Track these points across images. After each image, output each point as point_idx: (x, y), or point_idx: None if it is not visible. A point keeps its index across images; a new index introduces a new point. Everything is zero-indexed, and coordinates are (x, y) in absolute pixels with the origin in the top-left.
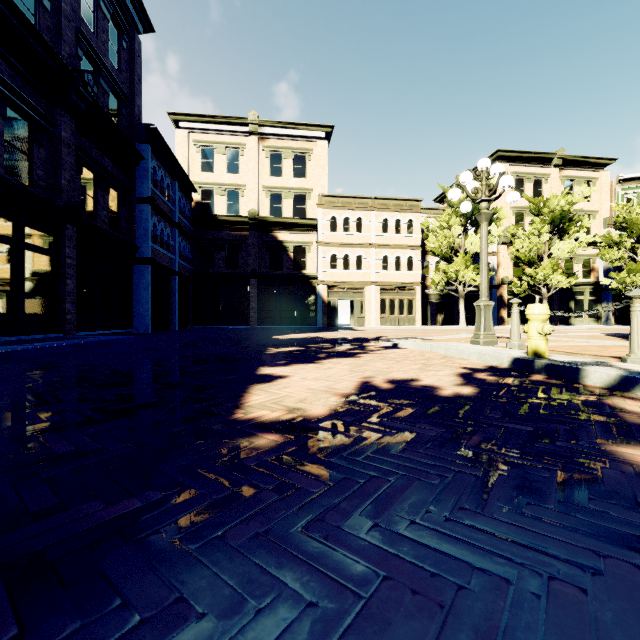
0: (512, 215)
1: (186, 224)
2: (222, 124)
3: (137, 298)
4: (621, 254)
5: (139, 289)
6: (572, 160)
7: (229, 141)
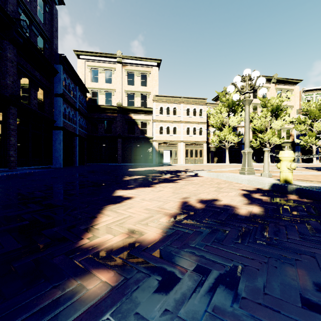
0: (251, 107)
1: (83, 109)
2: (103, 57)
3: (54, 148)
4: (305, 127)
5: (56, 143)
6: (281, 80)
7: (106, 66)
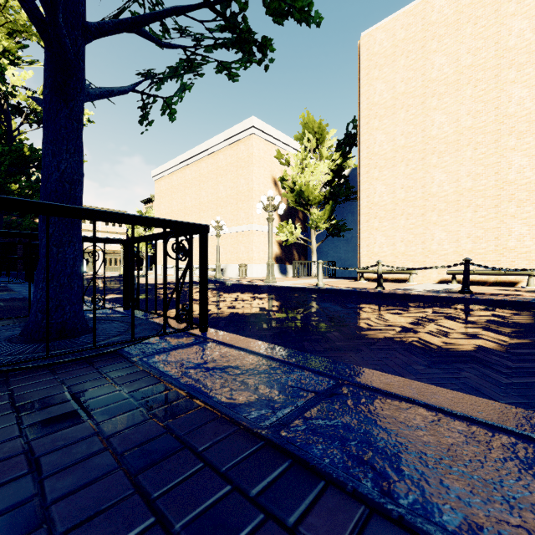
0: None
1: None
2: None
3: None
4: None
5: None
6: None
7: None
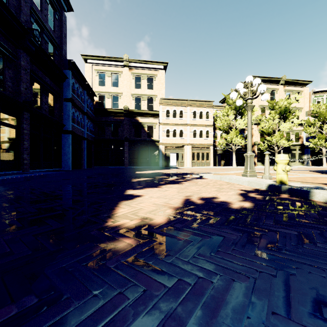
0: (259, 109)
1: (90, 113)
2: (109, 61)
3: (64, 152)
4: (315, 129)
5: (65, 147)
6: (290, 81)
7: (113, 70)
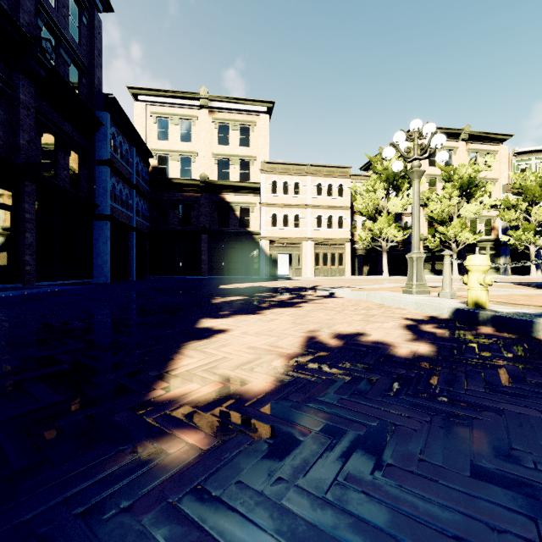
0: (426, 181)
1: (144, 186)
2: (176, 98)
3: (97, 251)
4: (517, 215)
5: (99, 243)
6: (476, 135)
7: (182, 113)
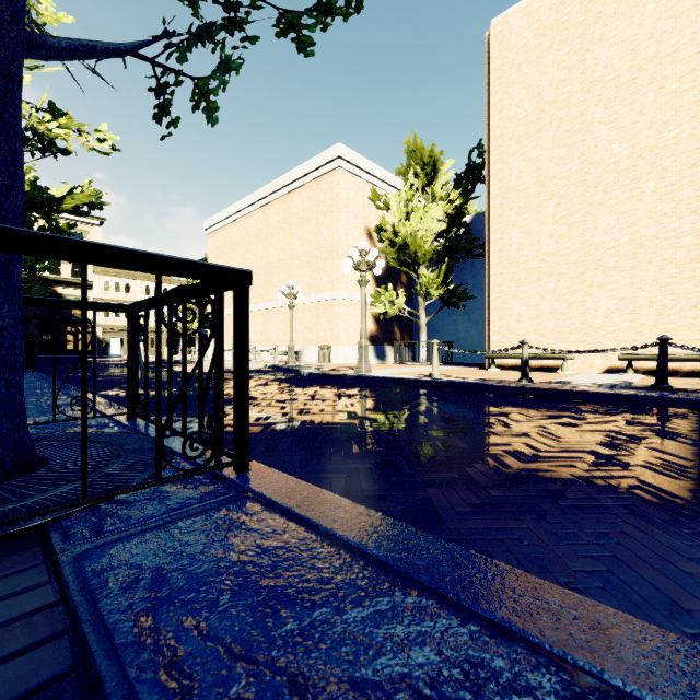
0: None
1: None
2: None
3: None
4: None
5: None
6: None
7: None
